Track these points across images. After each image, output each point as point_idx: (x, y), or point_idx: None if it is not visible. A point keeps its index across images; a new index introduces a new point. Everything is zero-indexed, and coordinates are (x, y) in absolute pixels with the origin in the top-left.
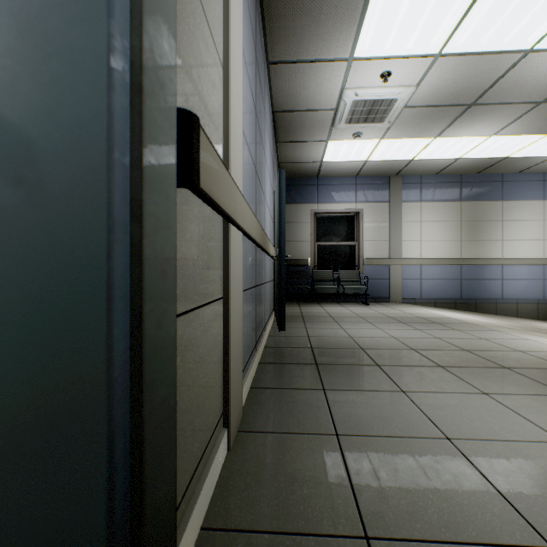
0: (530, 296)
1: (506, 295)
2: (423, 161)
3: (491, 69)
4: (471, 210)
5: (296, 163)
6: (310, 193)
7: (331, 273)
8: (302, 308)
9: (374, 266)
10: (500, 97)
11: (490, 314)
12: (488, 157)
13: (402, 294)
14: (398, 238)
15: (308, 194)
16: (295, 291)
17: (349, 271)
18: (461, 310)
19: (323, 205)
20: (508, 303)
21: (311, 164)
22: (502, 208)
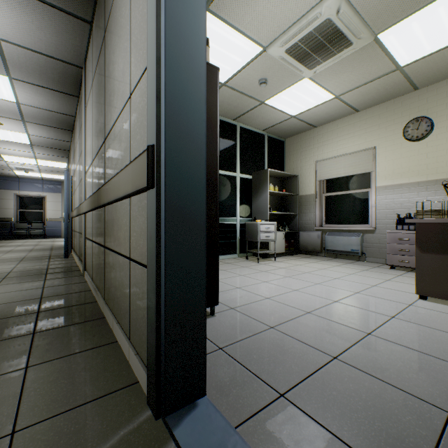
0: None
1: None
2: None
3: (61, 169)
4: None
5: (0, 173)
6: (15, 185)
7: (27, 225)
8: (2, 241)
9: (54, 221)
10: None
11: None
12: None
13: None
14: None
15: (13, 185)
16: (4, 234)
17: (38, 224)
18: None
19: (23, 192)
20: None
21: (11, 174)
22: None
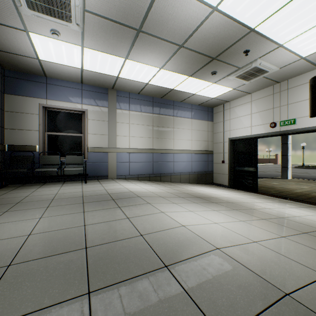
0: (186, 170)
1: (175, 170)
2: (126, 80)
3: None
4: (158, 120)
5: (10, 53)
6: (39, 89)
7: (58, 158)
8: (8, 193)
9: (97, 152)
10: (156, 29)
11: (167, 182)
12: (164, 87)
13: (117, 172)
14: (114, 133)
15: (37, 89)
16: (22, 174)
17: (75, 156)
18: (153, 181)
19: (52, 101)
20: (177, 175)
21: (29, 59)
22: (174, 120)
